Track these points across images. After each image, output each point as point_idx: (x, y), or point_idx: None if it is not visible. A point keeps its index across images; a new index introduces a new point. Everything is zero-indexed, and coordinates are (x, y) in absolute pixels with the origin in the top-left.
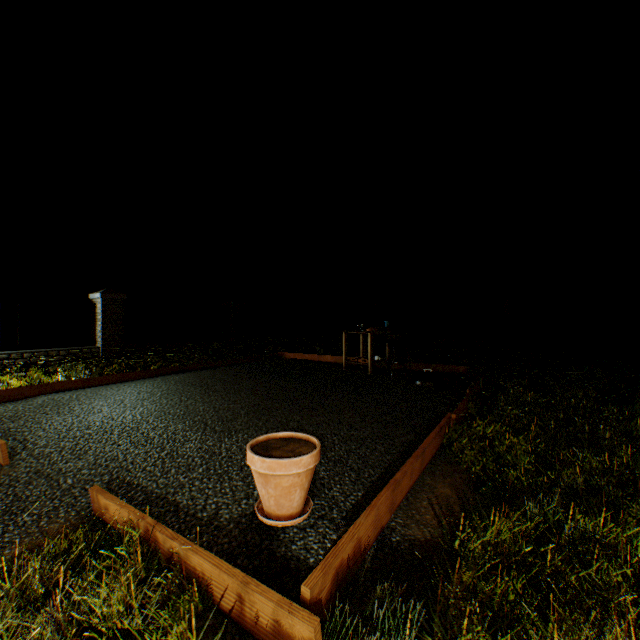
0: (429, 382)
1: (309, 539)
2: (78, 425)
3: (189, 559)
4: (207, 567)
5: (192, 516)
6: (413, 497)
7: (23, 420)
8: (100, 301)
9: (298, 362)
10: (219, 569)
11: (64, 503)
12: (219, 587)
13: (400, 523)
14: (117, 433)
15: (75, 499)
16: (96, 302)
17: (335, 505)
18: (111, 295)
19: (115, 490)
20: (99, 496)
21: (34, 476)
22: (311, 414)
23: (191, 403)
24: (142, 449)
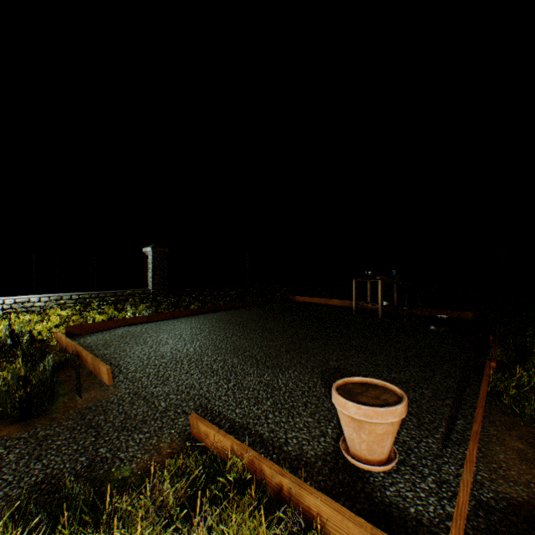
0: (444, 327)
1: (399, 486)
2: (154, 354)
3: (301, 497)
4: (325, 510)
5: (279, 449)
6: (485, 449)
7: (113, 348)
8: (151, 253)
9: (309, 305)
10: (341, 515)
11: (165, 424)
12: (339, 532)
13: (485, 477)
14: (186, 363)
15: (172, 421)
16: (148, 254)
17: (410, 451)
18: (158, 249)
19: (202, 416)
20: (199, 423)
21: (134, 397)
22: (345, 354)
23: (236, 339)
24: (211, 379)
